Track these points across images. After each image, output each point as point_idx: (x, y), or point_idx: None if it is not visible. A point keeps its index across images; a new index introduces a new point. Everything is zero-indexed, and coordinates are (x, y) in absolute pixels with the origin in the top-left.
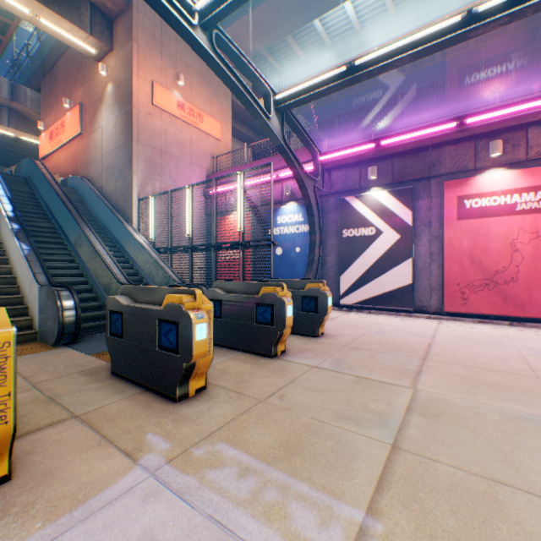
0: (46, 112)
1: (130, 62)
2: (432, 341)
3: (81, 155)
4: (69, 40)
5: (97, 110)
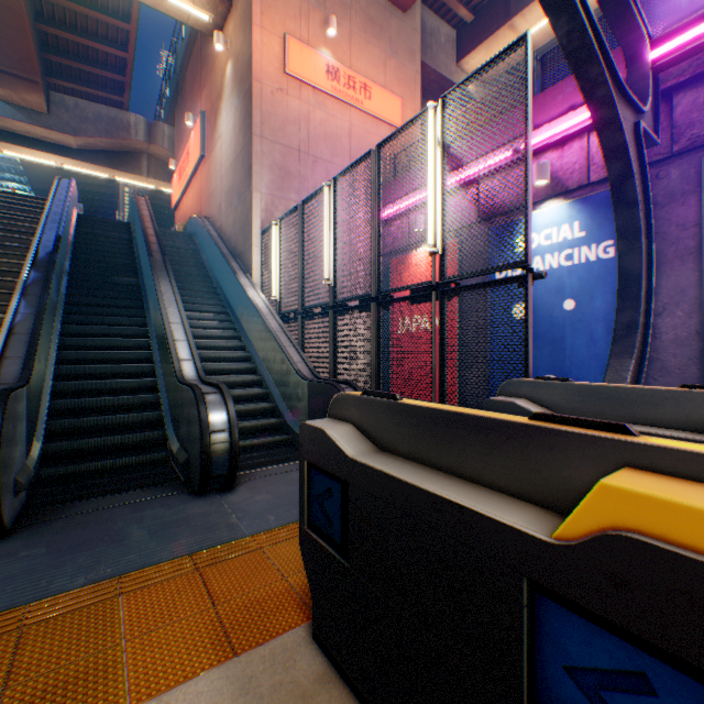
0: (179, 147)
1: (249, 9)
2: None
3: (204, 189)
4: (174, 9)
5: (217, 113)
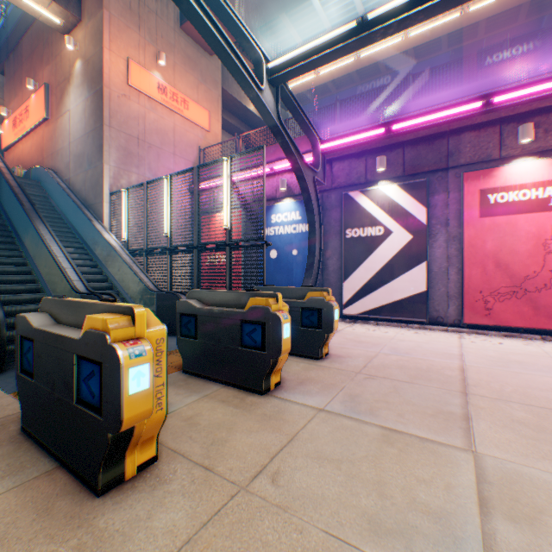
0: (10, 97)
1: (101, 34)
2: (463, 364)
3: (47, 144)
4: (28, 7)
5: (64, 91)
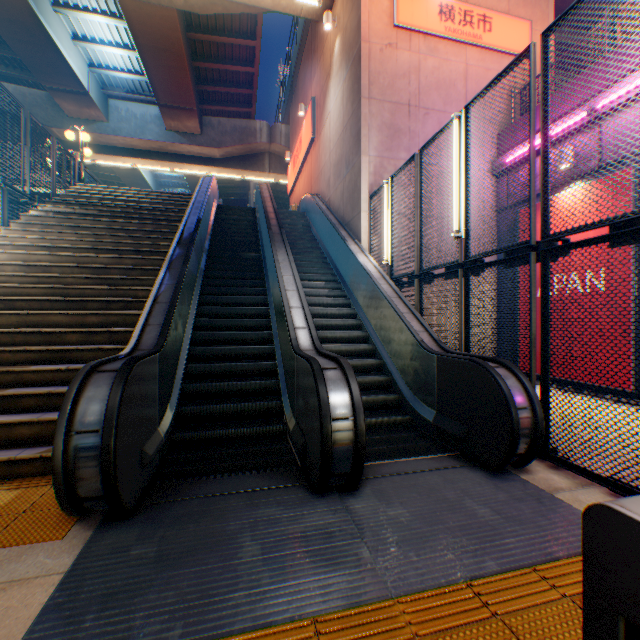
0: (292, 140)
1: None
2: None
3: (313, 169)
4: (289, 5)
5: (325, 93)
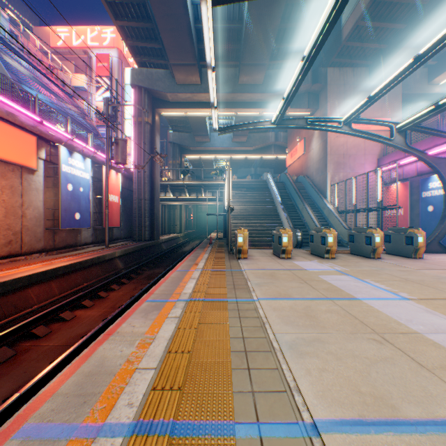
0: (288, 143)
1: (325, 115)
2: None
3: (303, 164)
4: (298, 115)
5: (310, 140)
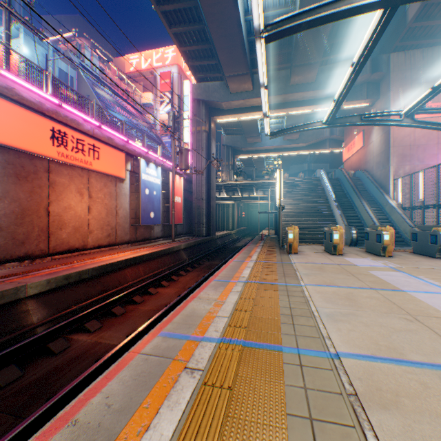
0: (344, 137)
1: (387, 104)
2: None
3: (361, 158)
4: (355, 107)
5: (369, 132)
